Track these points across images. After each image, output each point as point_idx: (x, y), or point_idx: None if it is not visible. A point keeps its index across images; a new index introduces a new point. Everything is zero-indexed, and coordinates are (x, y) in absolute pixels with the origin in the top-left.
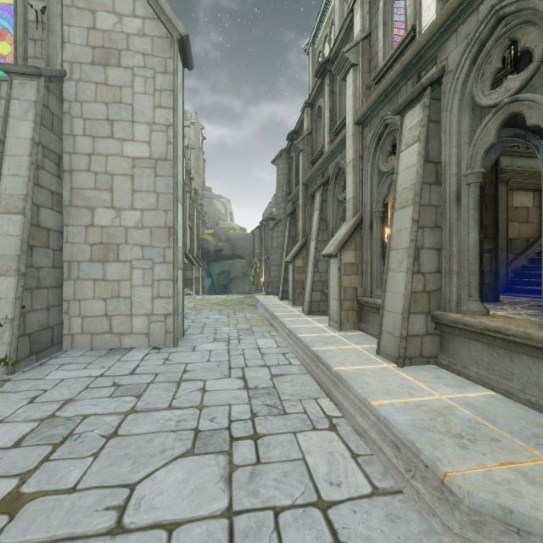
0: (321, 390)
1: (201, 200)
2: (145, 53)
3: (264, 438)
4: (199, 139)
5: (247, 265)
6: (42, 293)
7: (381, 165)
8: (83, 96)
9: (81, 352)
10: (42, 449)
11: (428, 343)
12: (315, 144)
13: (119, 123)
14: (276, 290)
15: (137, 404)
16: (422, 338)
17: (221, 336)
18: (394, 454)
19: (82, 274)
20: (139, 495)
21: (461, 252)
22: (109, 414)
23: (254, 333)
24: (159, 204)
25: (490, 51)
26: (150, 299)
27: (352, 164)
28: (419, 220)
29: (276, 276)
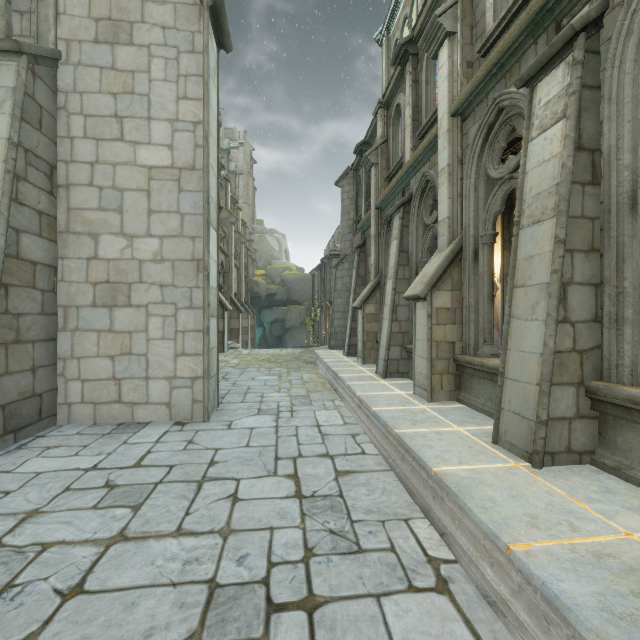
0: (414, 503)
1: (251, 235)
2: (165, 26)
3: (325, 607)
4: (249, 163)
5: (305, 312)
6: (24, 350)
7: (491, 170)
8: (84, 85)
9: (80, 428)
10: None
11: (580, 430)
12: (391, 155)
13: (131, 120)
14: (340, 343)
15: (130, 523)
16: (570, 424)
17: (269, 406)
18: None
19: (82, 323)
20: None
21: (637, 289)
22: (82, 542)
23: (312, 401)
24: (184, 229)
25: None
26: (172, 356)
27: (447, 171)
28: (566, 239)
29: (340, 325)
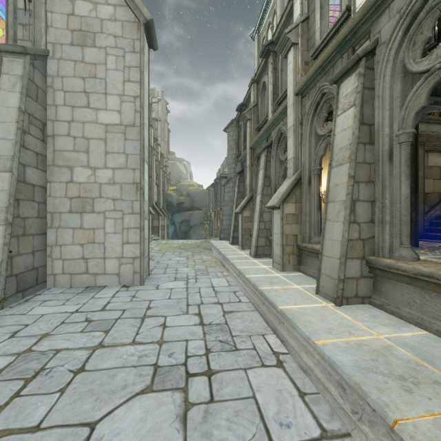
0: (268, 327)
1: (166, 162)
2: (116, 35)
3: (217, 374)
4: (165, 113)
5: (203, 215)
6: (28, 240)
7: (318, 129)
8: (64, 72)
9: (62, 290)
10: (15, 384)
11: (363, 284)
12: (260, 114)
13: (94, 95)
14: (227, 236)
15: (104, 339)
16: (357, 281)
17: (181, 276)
18: (340, 394)
19: (63, 223)
20: (98, 435)
21: (393, 204)
22: (79, 349)
23: (208, 273)
24: (128, 164)
25: (422, 22)
26: (120, 244)
27: (293, 129)
28: (355, 175)
29: (227, 224)
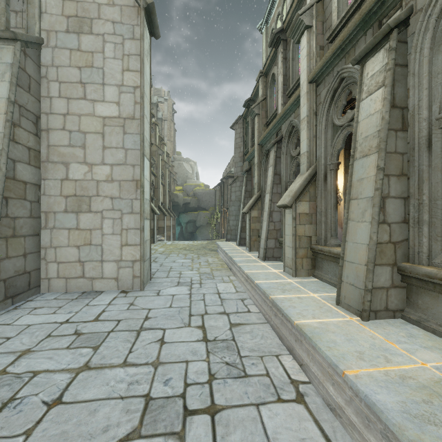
0: (283, 345)
1: (172, 162)
2: (114, 21)
3: (222, 412)
4: (171, 112)
5: (210, 215)
6: (19, 242)
7: (335, 120)
8: (59, 61)
9: (56, 295)
10: None
11: (394, 296)
12: (269, 108)
13: (91, 85)
14: (234, 237)
15: (92, 358)
16: (387, 291)
17: (185, 280)
18: None
19: (58, 223)
20: None
21: (432, 201)
22: (60, 371)
23: (214, 277)
24: (127, 160)
25: None
26: (119, 246)
27: (306, 120)
28: (384, 167)
29: (234, 225)
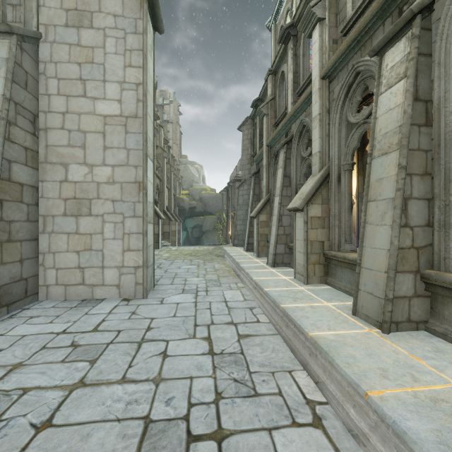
0: (296, 359)
1: (178, 166)
2: (116, 15)
3: (230, 438)
4: (177, 115)
5: (216, 220)
6: (15, 247)
7: (350, 117)
8: (57, 57)
9: (54, 303)
10: None
11: (417, 306)
12: (278, 108)
13: (91, 82)
14: (241, 242)
15: (88, 373)
16: (409, 301)
17: (190, 287)
18: None
19: (57, 228)
20: None
21: None
22: (52, 388)
23: (221, 284)
24: (129, 160)
25: None
26: (121, 251)
27: (318, 118)
28: (406, 166)
29: (241, 229)
